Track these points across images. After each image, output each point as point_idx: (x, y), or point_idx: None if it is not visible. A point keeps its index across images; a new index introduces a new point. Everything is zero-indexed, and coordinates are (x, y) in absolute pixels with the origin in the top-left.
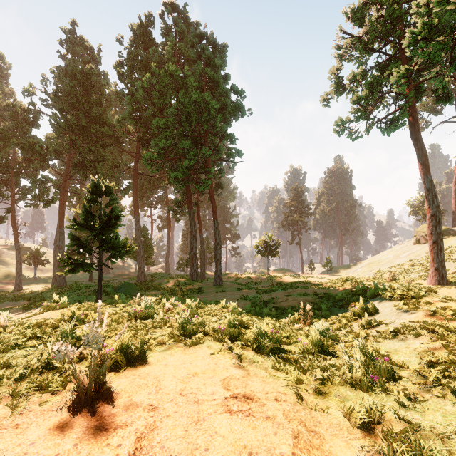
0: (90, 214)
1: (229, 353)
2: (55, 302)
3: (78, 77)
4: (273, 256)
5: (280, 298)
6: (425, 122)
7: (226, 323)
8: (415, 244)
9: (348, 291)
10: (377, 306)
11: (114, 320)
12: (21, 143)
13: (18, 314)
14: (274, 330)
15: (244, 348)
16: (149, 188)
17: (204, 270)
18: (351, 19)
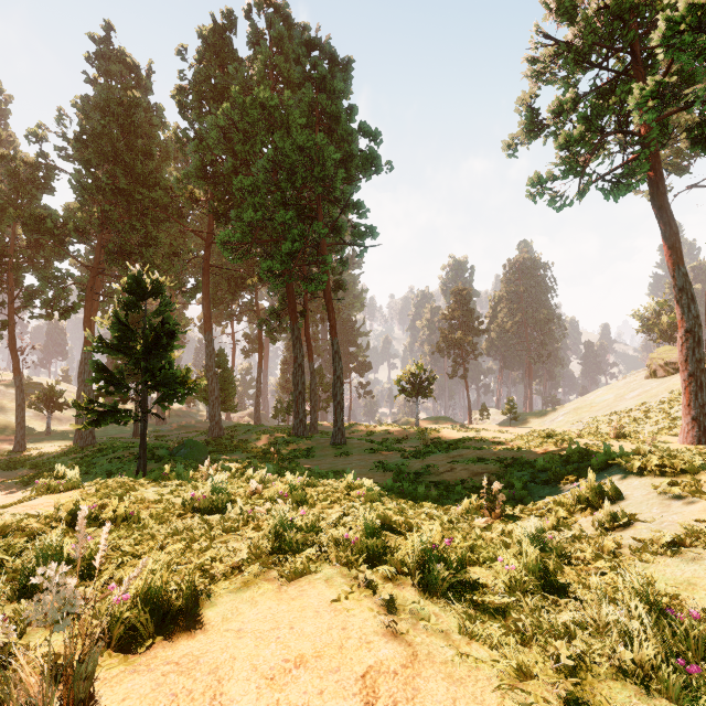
0: (126, 327)
1: (369, 596)
2: (58, 478)
3: (114, 111)
4: (424, 396)
5: (440, 467)
6: None
7: (359, 525)
8: (648, 378)
9: (551, 454)
10: (617, 486)
11: (154, 515)
12: (23, 216)
13: (11, 493)
14: (445, 535)
15: (396, 579)
16: (230, 290)
17: (315, 419)
18: (555, 13)
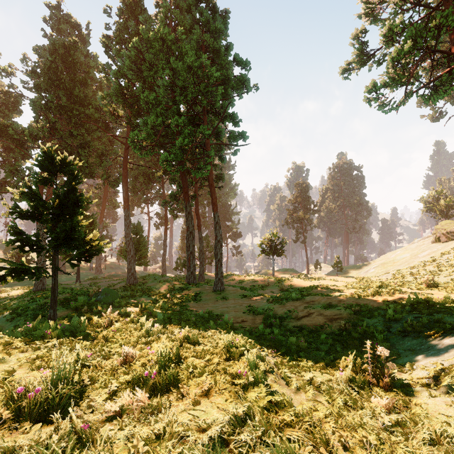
0: (36, 197)
1: None
2: None
3: (58, 51)
4: (278, 255)
5: (299, 312)
6: (440, 112)
7: None
8: (434, 243)
9: (387, 301)
10: None
11: None
12: None
13: None
14: None
15: None
16: (145, 182)
17: (203, 271)
18: None
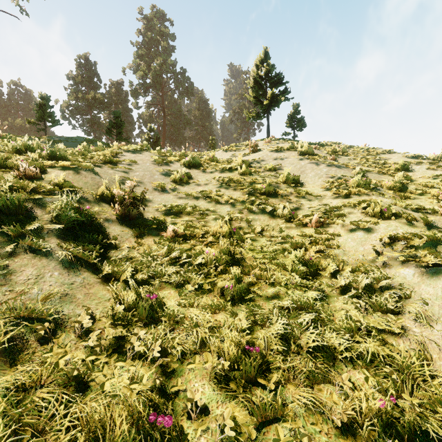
0: None
1: None
2: None
3: None
4: None
5: None
6: None
7: None
8: None
9: None
10: None
11: None
12: None
13: None
14: None
15: None
16: None
17: None
18: None
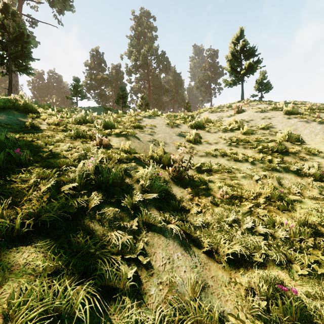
0: None
1: None
2: None
3: None
4: None
5: None
6: None
7: None
8: None
9: None
10: None
11: None
12: None
13: None
14: None
15: None
16: None
17: None
18: None
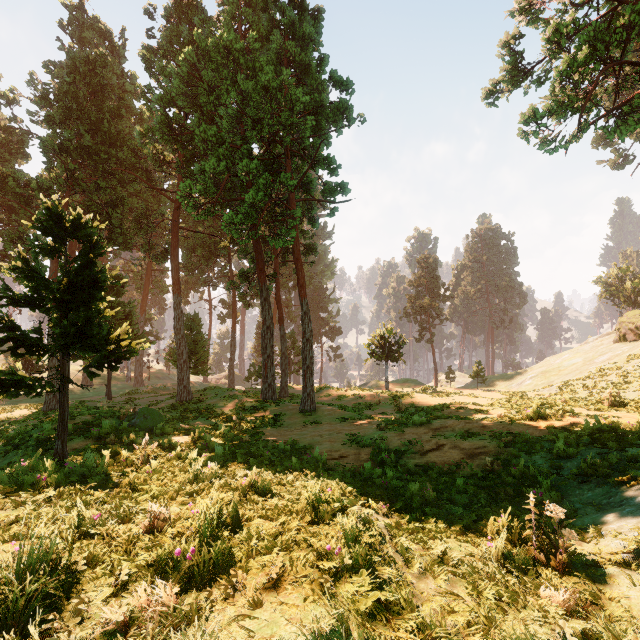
0: (36, 274)
1: None
2: None
3: (79, 68)
4: (394, 360)
5: (424, 443)
6: (626, 155)
7: None
8: (617, 342)
9: (553, 428)
10: None
11: None
12: None
13: None
14: None
15: None
16: (204, 256)
17: (286, 383)
18: None
